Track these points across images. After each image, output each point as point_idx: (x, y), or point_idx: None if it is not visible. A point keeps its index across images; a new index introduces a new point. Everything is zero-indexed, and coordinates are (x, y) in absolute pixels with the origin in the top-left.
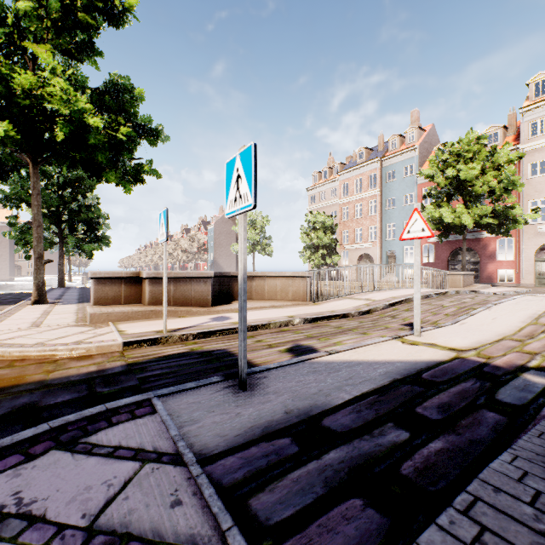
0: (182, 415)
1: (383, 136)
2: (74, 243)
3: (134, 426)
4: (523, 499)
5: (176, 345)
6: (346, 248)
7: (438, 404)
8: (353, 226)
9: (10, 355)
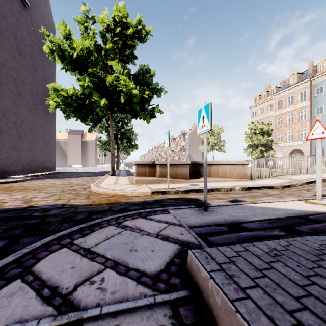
0: (180, 215)
1: (312, 62)
2: (123, 148)
3: (163, 216)
4: (317, 243)
5: (173, 195)
6: (280, 145)
7: (311, 227)
8: (286, 130)
9: (112, 193)
